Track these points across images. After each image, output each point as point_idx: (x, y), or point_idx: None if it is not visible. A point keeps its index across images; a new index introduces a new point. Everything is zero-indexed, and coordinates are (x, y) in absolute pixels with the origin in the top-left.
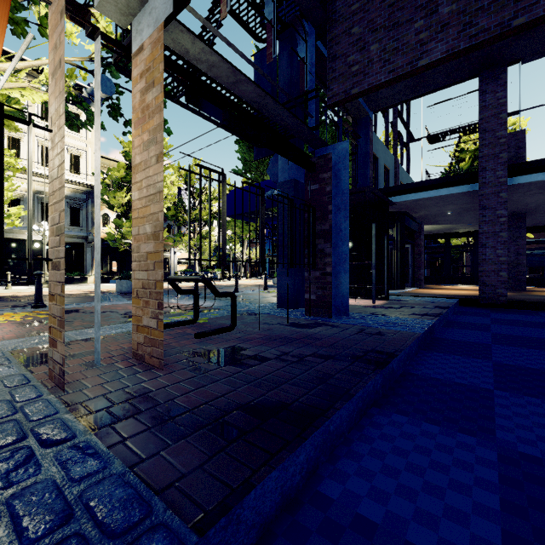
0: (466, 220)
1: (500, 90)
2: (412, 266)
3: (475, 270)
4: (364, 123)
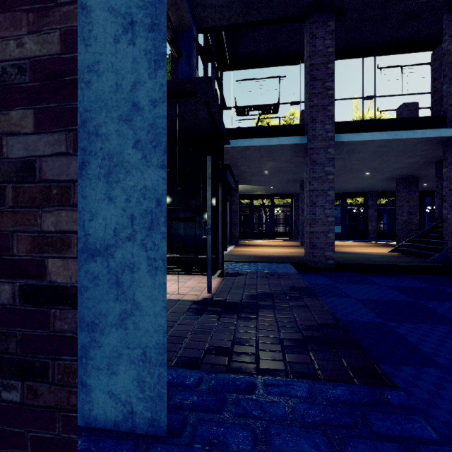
0: (272, 182)
1: (328, 38)
2: (230, 223)
3: (272, 227)
4: (187, 39)
